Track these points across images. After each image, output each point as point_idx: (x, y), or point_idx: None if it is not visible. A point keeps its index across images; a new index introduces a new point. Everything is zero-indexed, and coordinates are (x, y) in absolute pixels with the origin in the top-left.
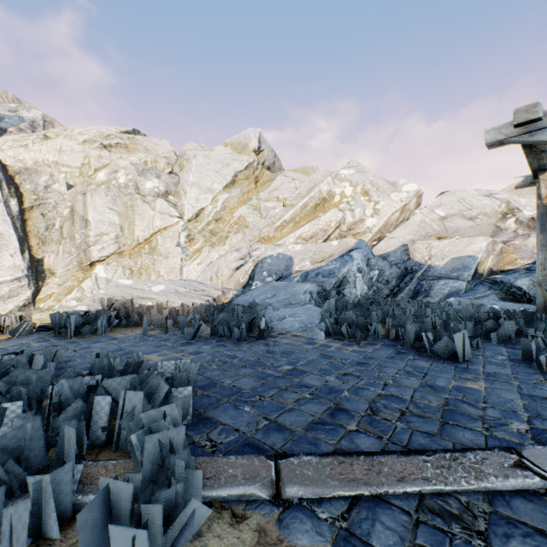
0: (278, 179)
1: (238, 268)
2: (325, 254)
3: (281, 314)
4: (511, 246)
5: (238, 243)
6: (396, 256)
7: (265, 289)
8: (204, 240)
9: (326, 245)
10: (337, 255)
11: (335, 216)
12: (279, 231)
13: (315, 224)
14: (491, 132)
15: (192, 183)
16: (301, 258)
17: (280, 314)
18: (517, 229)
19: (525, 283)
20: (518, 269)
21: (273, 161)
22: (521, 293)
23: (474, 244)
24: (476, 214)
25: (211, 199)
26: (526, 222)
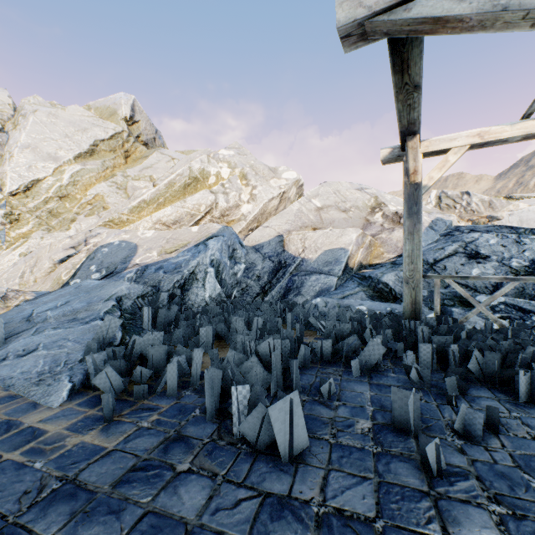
0: (153, 155)
1: (62, 260)
2: (180, 242)
3: (34, 343)
4: (379, 239)
5: (88, 227)
6: (270, 248)
7: (63, 292)
8: (38, 222)
9: (184, 231)
10: (193, 244)
11: (205, 199)
12: (135, 213)
13: (180, 206)
14: (347, 4)
15: (24, 144)
16: (148, 247)
17: (32, 343)
18: (384, 223)
19: (391, 278)
20: (385, 263)
21: (152, 136)
22: (388, 290)
23: (346, 236)
24: (349, 207)
25: (53, 169)
26: (391, 216)
